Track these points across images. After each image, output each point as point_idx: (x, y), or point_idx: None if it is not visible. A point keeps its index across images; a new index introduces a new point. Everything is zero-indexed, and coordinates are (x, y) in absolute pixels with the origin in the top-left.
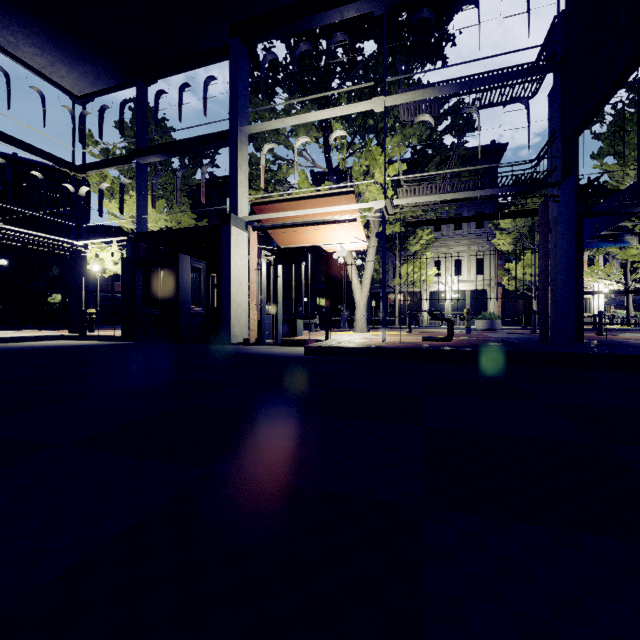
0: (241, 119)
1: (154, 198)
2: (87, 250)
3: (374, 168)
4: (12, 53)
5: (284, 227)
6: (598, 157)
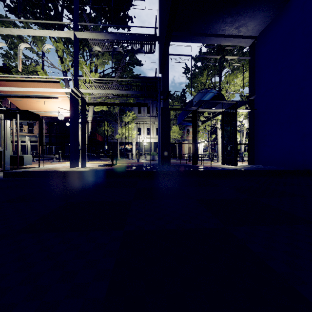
0: None
1: None
2: None
3: (83, 73)
4: None
5: (10, 97)
6: (188, 87)
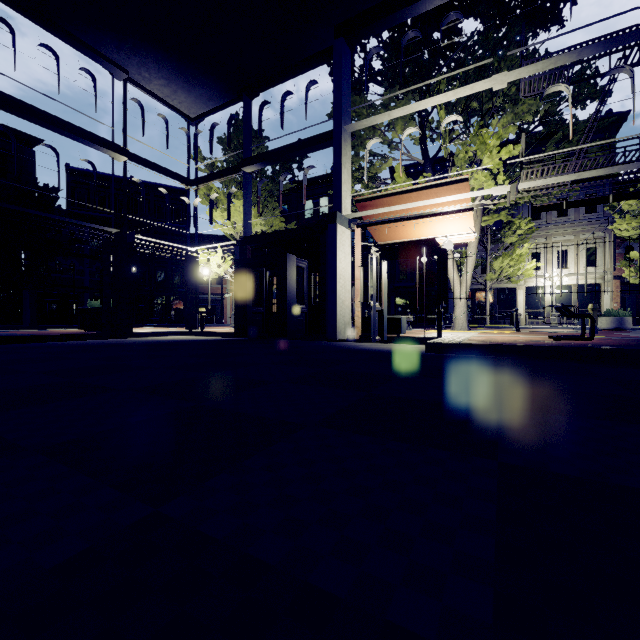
0: (345, 118)
1: (258, 203)
2: (199, 255)
3: (482, 153)
4: (145, 87)
5: (390, 222)
6: None
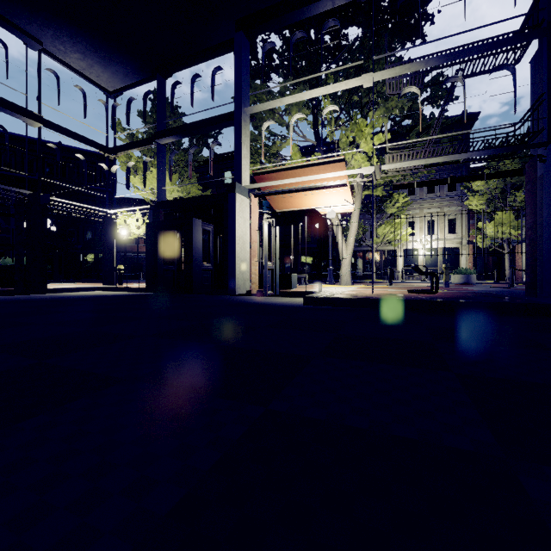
0: (244, 101)
1: (171, 172)
2: (117, 217)
3: (360, 139)
4: (61, 59)
5: (282, 193)
6: None
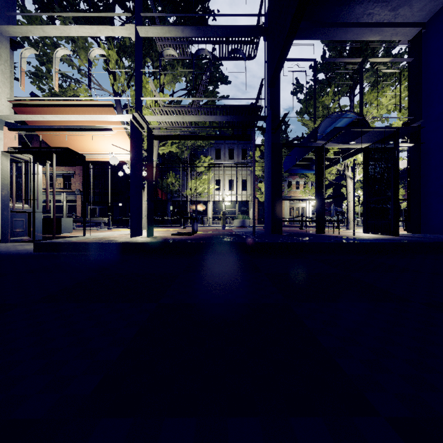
0: None
1: None
2: None
3: (145, 95)
4: None
5: (42, 129)
6: (300, 114)
